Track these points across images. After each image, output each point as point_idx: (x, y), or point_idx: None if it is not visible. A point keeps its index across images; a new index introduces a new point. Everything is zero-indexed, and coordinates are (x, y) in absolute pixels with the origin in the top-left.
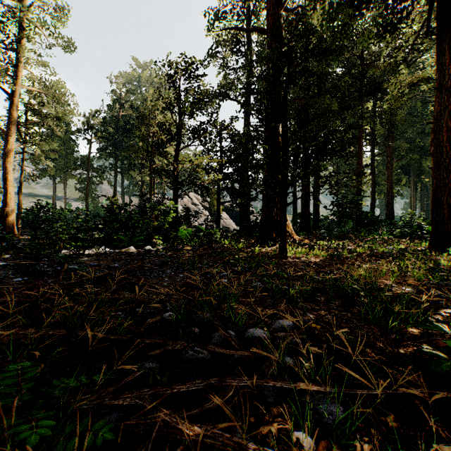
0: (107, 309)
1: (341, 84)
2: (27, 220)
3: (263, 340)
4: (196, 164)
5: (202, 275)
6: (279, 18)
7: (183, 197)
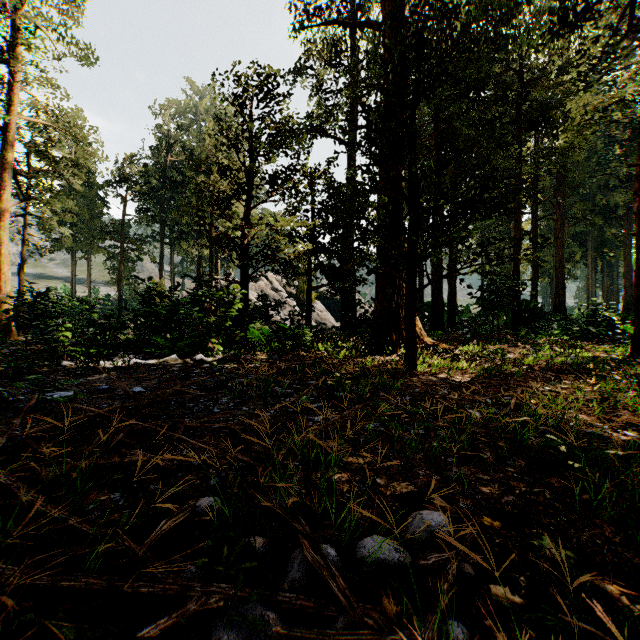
0: (95, 486)
1: (507, 95)
2: (14, 315)
3: (394, 568)
4: (275, 229)
5: (279, 409)
6: (401, 6)
7: (259, 280)
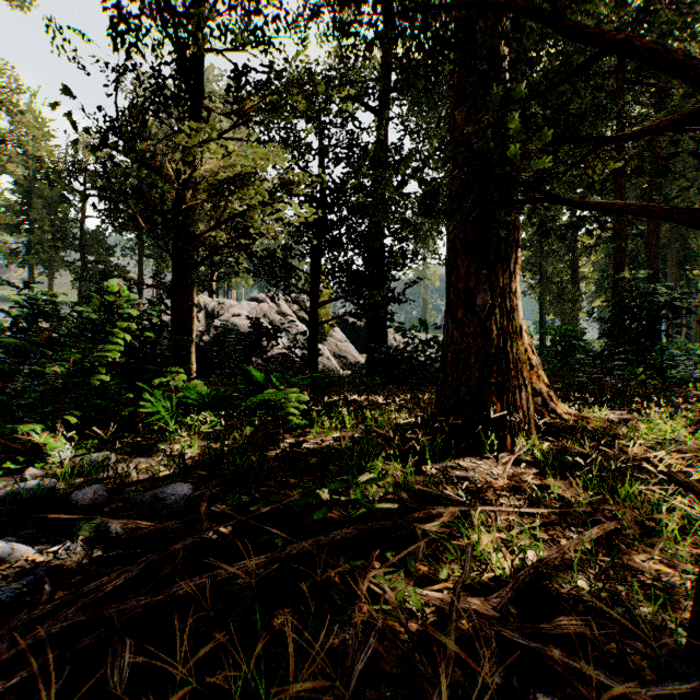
0: None
1: None
2: None
3: None
4: None
5: None
6: None
7: (263, 302)
